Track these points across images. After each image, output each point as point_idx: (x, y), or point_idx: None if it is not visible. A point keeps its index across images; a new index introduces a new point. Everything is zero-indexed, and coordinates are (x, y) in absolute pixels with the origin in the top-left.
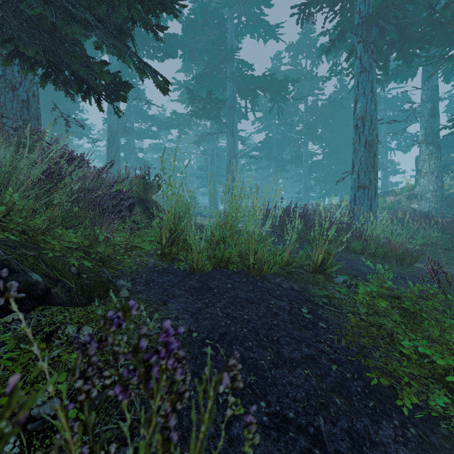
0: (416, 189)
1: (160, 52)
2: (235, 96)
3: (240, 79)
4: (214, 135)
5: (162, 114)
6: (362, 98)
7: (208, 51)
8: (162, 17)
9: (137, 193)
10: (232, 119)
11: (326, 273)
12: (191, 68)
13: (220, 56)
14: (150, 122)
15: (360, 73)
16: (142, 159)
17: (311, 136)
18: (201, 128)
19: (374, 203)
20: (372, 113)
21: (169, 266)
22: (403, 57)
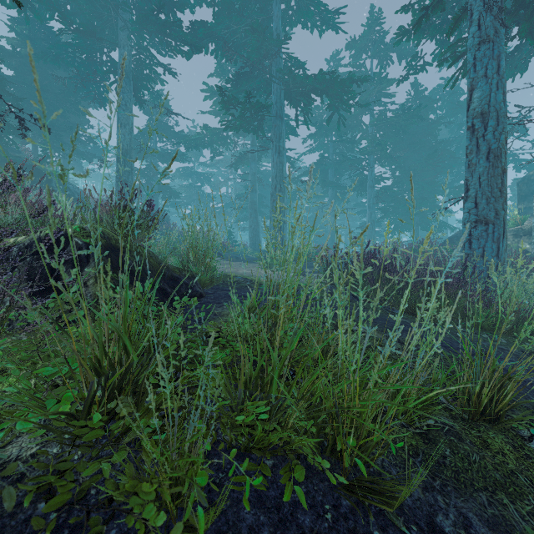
0: (524, 223)
1: (184, 44)
2: (283, 103)
3: (289, 79)
4: (256, 155)
5: (193, 132)
6: (481, 84)
7: (247, 45)
8: (189, 2)
9: (102, 236)
10: (278, 132)
11: (500, 421)
12: (226, 71)
13: (262, 49)
14: (176, 140)
15: (479, 45)
16: (167, 187)
17: (377, 156)
18: (240, 149)
19: (502, 246)
20: (499, 105)
21: (99, 473)
22: (530, 32)
